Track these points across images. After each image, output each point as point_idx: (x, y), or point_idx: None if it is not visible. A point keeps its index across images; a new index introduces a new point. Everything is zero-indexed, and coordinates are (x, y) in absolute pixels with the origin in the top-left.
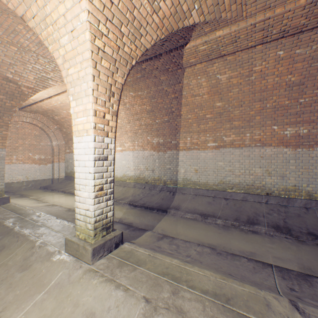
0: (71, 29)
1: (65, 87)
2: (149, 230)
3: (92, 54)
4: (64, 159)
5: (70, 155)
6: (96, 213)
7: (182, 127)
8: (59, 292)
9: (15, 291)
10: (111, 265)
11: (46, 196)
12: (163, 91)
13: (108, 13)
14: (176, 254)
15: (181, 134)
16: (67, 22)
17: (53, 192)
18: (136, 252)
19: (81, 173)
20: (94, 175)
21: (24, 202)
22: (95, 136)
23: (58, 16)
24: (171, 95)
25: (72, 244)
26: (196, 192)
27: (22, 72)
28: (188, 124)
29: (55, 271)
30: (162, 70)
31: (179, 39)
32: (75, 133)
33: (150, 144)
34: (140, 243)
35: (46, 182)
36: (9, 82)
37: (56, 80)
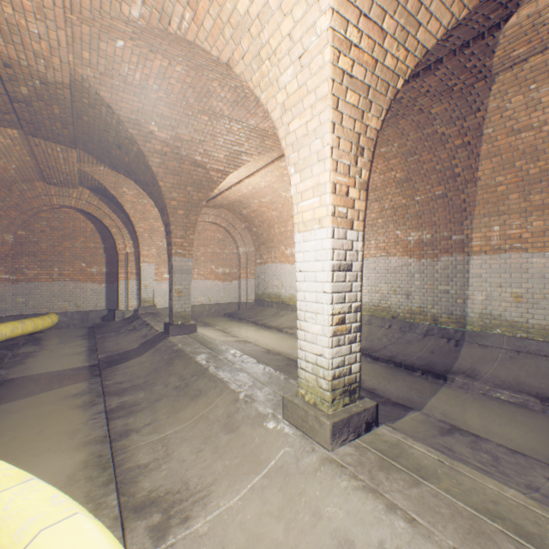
0: (298, 53)
1: (261, 162)
2: (416, 409)
3: (333, 86)
4: (253, 274)
5: (262, 267)
6: (333, 363)
7: (479, 206)
8: (285, 483)
9: (223, 460)
10: (365, 461)
11: (233, 327)
12: (434, 136)
13: (363, 2)
14: (497, 475)
15: (475, 221)
16: (293, 45)
17: (241, 322)
18: (409, 449)
19: (307, 293)
20: (331, 296)
21: (210, 333)
22: (333, 228)
23: (280, 39)
24: (453, 141)
25: (294, 407)
26: (516, 345)
27: (211, 151)
28: (495, 197)
29: (273, 445)
30: (437, 94)
31: (490, 11)
32: (298, 226)
33: (401, 244)
34: (406, 432)
35: (231, 307)
36: (197, 167)
37: (251, 153)
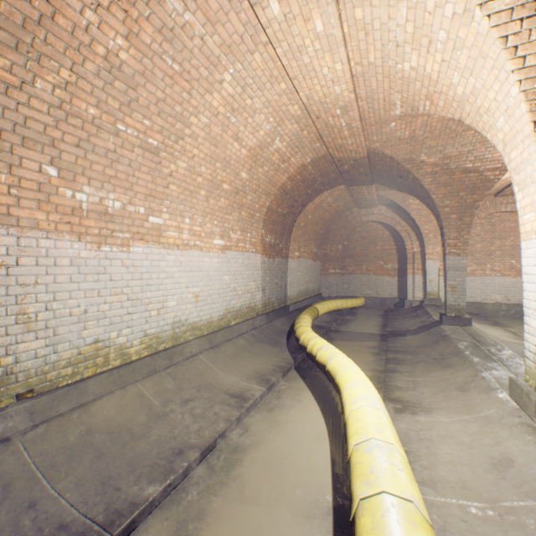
0: (503, 109)
1: None
2: None
3: (534, 125)
4: None
5: None
6: None
7: None
8: (484, 424)
9: (448, 402)
10: None
11: None
12: None
13: None
14: None
15: None
16: (498, 104)
17: None
18: None
19: (528, 292)
20: None
21: (492, 332)
22: None
23: (488, 102)
24: None
25: (514, 386)
26: None
27: (481, 155)
28: None
29: (487, 405)
30: None
31: None
32: (522, 236)
33: None
34: None
35: None
36: (467, 173)
37: None
